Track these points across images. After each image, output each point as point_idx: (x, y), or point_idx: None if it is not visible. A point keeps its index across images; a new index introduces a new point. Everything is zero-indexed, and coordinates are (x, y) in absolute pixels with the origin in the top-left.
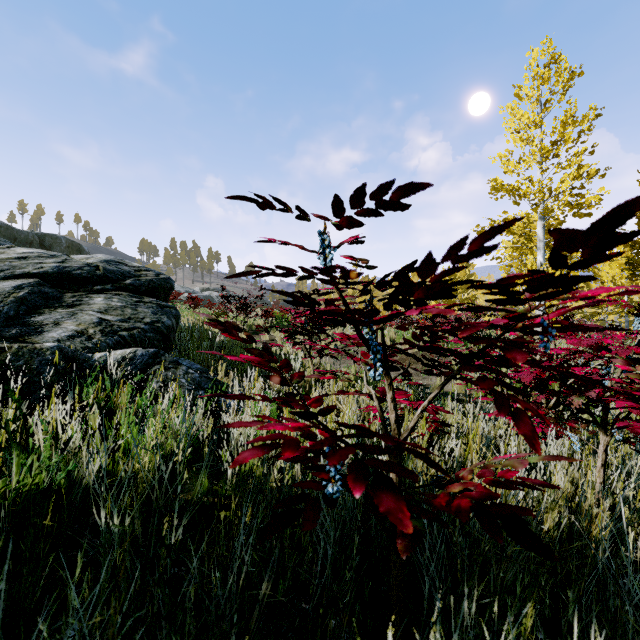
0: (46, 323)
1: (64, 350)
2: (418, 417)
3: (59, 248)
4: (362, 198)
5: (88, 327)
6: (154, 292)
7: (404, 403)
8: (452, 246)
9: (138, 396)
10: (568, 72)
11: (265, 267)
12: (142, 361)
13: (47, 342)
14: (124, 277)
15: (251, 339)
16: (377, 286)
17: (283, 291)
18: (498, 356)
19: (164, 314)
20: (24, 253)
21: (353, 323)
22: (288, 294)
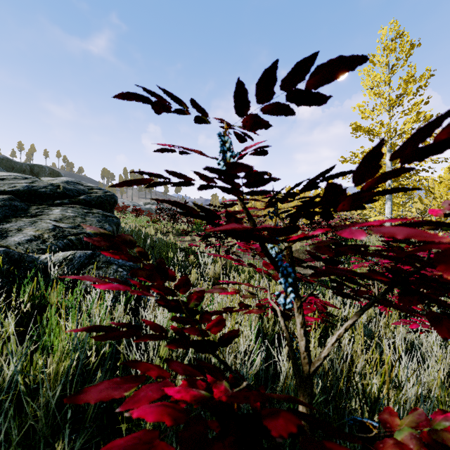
0: (11, 229)
1: (10, 253)
2: (332, 346)
3: (44, 174)
4: (270, 87)
5: (44, 232)
6: (101, 205)
7: (311, 321)
8: (417, 130)
9: (69, 294)
10: (409, 44)
11: (156, 174)
12: (79, 262)
13: (9, 245)
14: (79, 194)
15: (142, 256)
16: (284, 197)
17: (174, 202)
18: (435, 280)
19: (106, 222)
20: (3, 176)
21: (259, 240)
22: (180, 205)
